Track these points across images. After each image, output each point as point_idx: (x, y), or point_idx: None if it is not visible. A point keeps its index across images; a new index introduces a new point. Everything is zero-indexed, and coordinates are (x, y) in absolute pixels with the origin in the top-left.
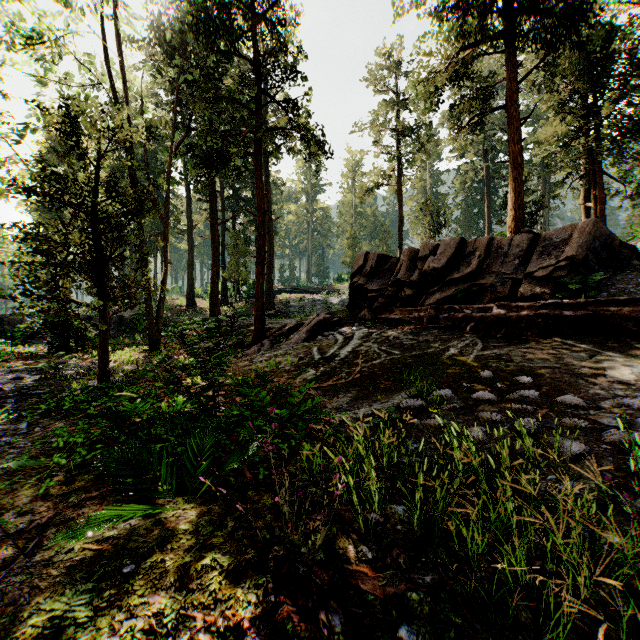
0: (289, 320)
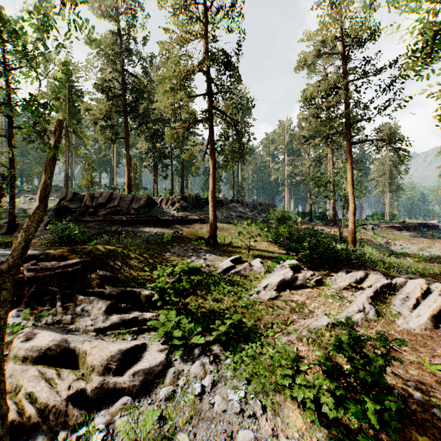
0: None
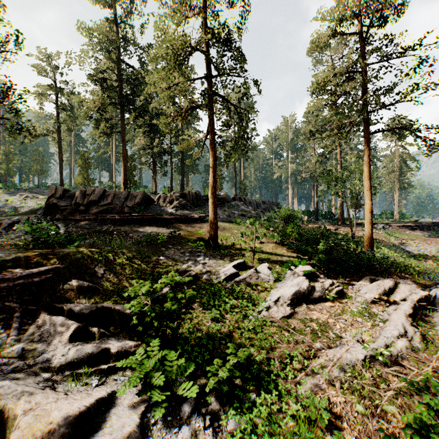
0: None
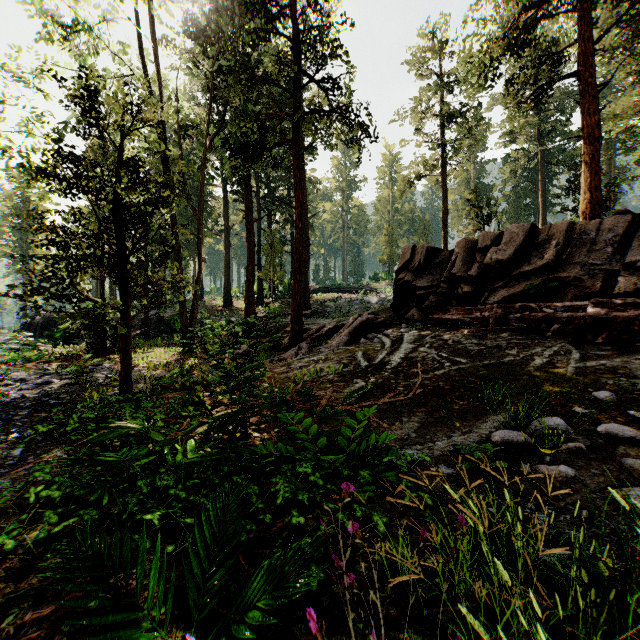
0: (326, 320)
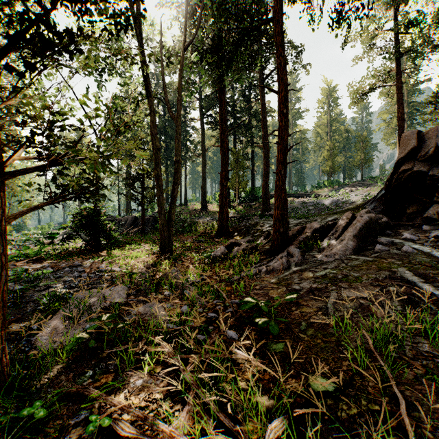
0: (293, 220)
